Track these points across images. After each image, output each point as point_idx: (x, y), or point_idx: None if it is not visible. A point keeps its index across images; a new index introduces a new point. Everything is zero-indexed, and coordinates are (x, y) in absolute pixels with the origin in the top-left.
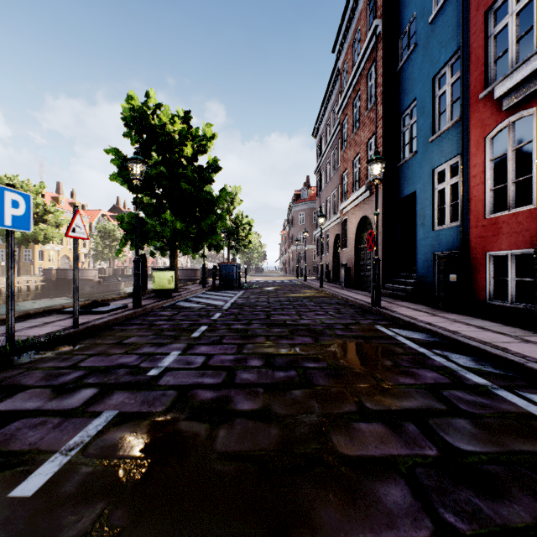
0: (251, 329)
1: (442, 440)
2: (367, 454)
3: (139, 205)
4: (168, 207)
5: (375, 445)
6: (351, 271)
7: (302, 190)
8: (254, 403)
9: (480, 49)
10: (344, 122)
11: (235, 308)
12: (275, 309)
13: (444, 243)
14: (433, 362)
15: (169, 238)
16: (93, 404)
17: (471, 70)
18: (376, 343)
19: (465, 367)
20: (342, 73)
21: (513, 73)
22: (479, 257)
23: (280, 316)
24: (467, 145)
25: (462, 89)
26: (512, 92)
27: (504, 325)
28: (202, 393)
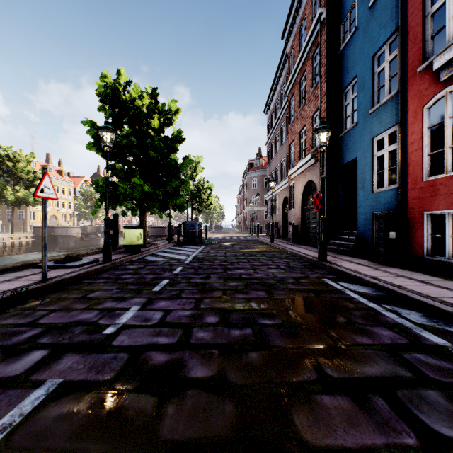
0: (209, 283)
1: (419, 422)
2: (336, 443)
3: (112, 170)
4: (138, 173)
5: (344, 429)
6: (298, 229)
7: (255, 159)
8: (208, 368)
9: (418, 27)
10: (292, 99)
11: (196, 262)
12: (232, 263)
13: (383, 204)
14: (386, 319)
15: (138, 200)
16: (38, 370)
17: (410, 46)
18: (327, 297)
19: (418, 324)
20: (290, 57)
21: (451, 46)
22: (417, 216)
23: (236, 270)
24: (405, 115)
25: (401, 64)
26: (450, 64)
27: (444, 280)
28: (155, 355)
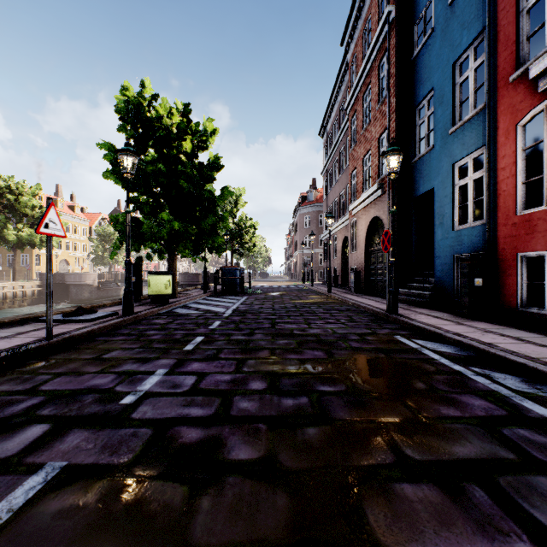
0: (253, 340)
1: (531, 520)
2: None
3: (134, 204)
4: (166, 207)
5: (434, 530)
6: (360, 275)
7: (308, 192)
8: (254, 448)
9: (510, 26)
10: (353, 118)
11: (237, 315)
12: (281, 316)
13: (466, 244)
14: (476, 385)
15: (167, 240)
16: (36, 451)
17: (500, 50)
18: (400, 358)
19: (517, 391)
20: (351, 67)
21: None
22: (509, 258)
23: (287, 325)
24: (494, 135)
25: (489, 72)
26: None
27: (545, 336)
28: (186, 431)
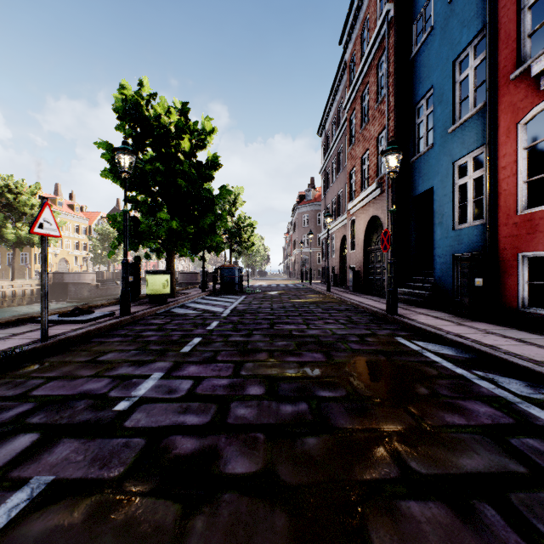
0: (251, 342)
1: None
2: None
3: (132, 203)
4: (164, 206)
5: None
6: (359, 274)
7: (306, 191)
8: (251, 460)
9: (511, 24)
10: (352, 117)
11: (235, 315)
12: (279, 316)
13: (466, 244)
14: (480, 390)
15: (165, 239)
16: (22, 464)
17: (500, 48)
18: (401, 361)
19: (523, 396)
20: (350, 66)
21: None
22: (510, 258)
23: (285, 325)
24: (495, 133)
25: (489, 70)
26: None
27: None
28: (181, 441)
